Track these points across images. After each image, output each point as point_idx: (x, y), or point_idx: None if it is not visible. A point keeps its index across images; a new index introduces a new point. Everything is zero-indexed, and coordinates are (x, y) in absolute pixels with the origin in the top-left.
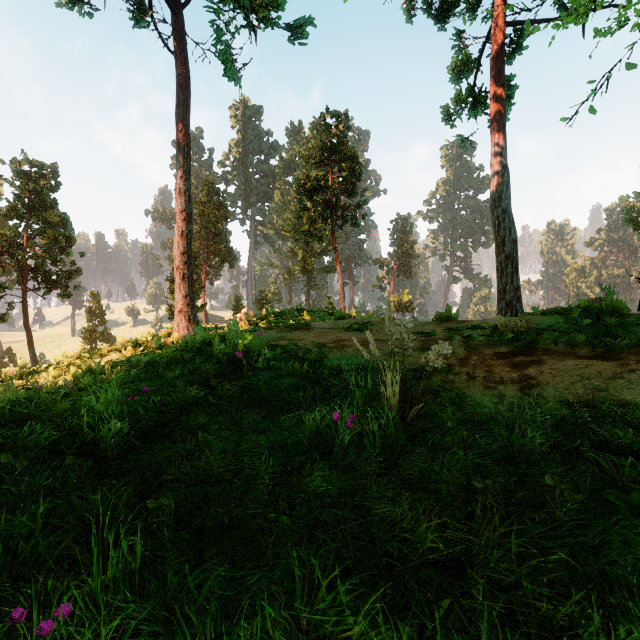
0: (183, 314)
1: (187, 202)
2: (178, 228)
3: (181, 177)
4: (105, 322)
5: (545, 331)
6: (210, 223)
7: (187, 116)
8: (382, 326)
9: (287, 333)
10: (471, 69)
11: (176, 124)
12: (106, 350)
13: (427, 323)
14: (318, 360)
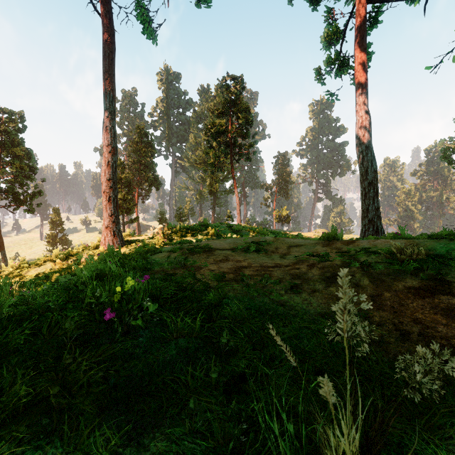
0: (109, 229)
1: (112, 137)
2: (105, 159)
3: (107, 117)
4: (63, 230)
5: (447, 260)
6: (141, 157)
7: (112, 67)
8: (276, 246)
9: (188, 257)
10: (339, 38)
11: (103, 73)
12: (42, 260)
13: (316, 243)
14: (216, 304)
